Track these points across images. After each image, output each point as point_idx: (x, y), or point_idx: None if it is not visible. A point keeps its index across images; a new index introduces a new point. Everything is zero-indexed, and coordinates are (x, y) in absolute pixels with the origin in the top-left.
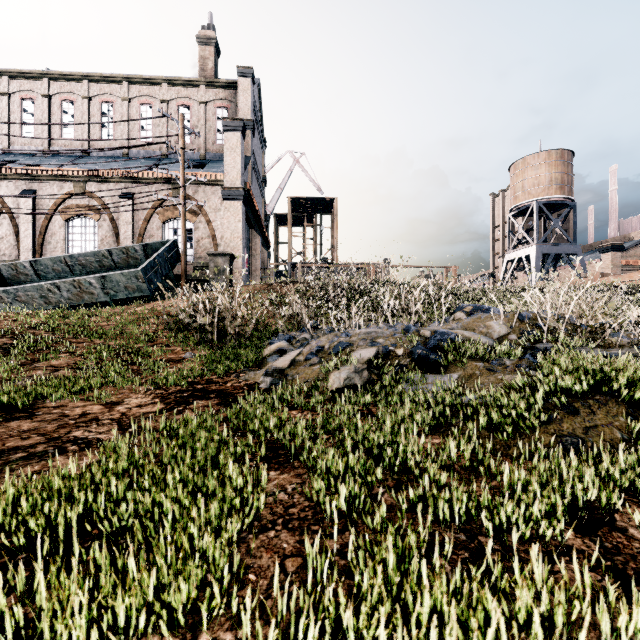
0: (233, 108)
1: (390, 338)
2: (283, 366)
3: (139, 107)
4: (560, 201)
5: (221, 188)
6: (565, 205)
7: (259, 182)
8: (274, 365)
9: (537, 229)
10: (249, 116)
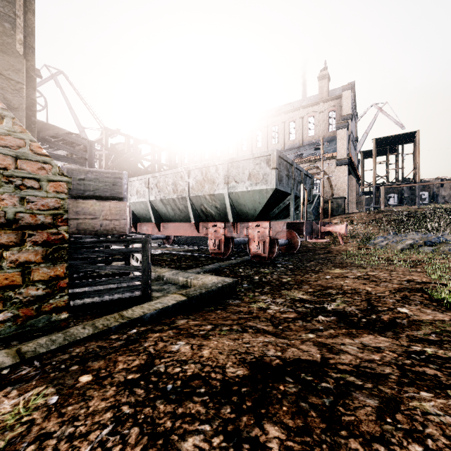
0: (338, 109)
1: (420, 238)
2: (383, 244)
3: (288, 124)
4: None
5: (335, 160)
6: None
7: (353, 144)
8: (381, 244)
9: None
10: (349, 112)
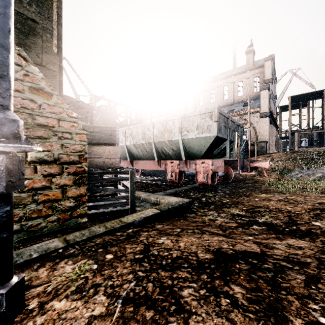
0: (261, 75)
1: None
2: (298, 176)
3: (223, 88)
4: None
5: (259, 113)
6: None
7: (273, 101)
8: (296, 176)
9: None
10: (270, 77)
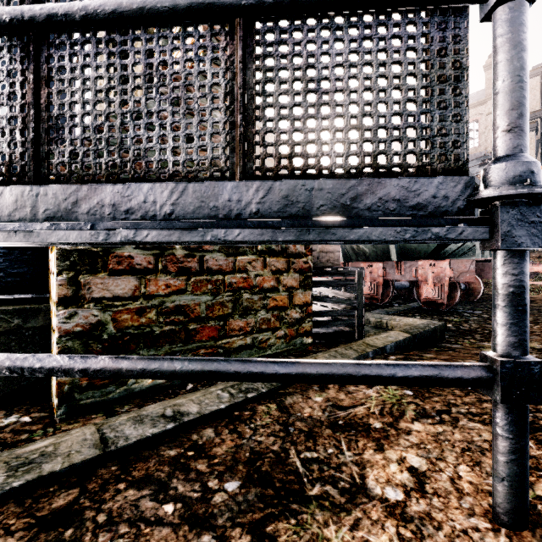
0: None
1: None
2: None
3: None
4: None
5: None
6: None
7: None
8: None
9: None
10: (537, 107)
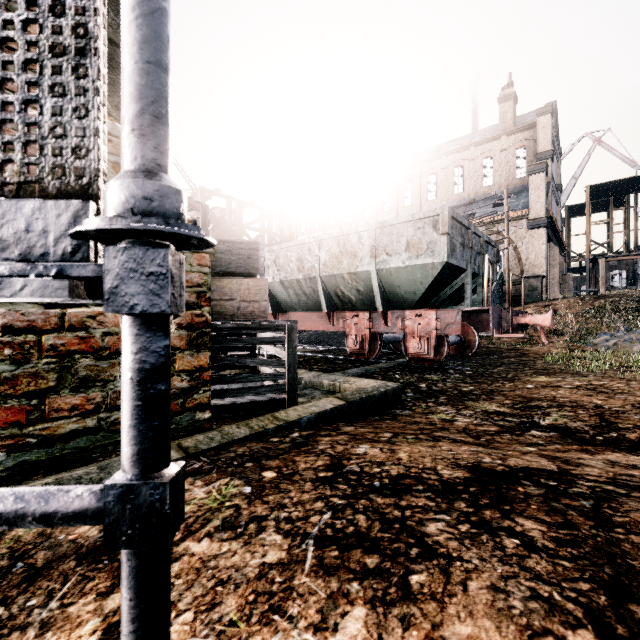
0: (531, 144)
1: None
2: (610, 345)
3: (453, 170)
4: None
5: (526, 221)
6: None
7: (555, 195)
8: (605, 344)
9: None
10: (548, 147)
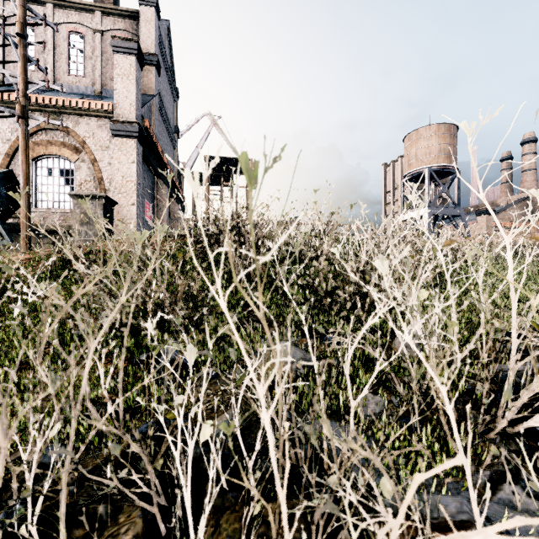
0: None
1: None
2: None
3: None
4: (447, 169)
5: (110, 121)
6: (450, 173)
7: (169, 130)
8: None
9: (429, 193)
10: (152, 50)
